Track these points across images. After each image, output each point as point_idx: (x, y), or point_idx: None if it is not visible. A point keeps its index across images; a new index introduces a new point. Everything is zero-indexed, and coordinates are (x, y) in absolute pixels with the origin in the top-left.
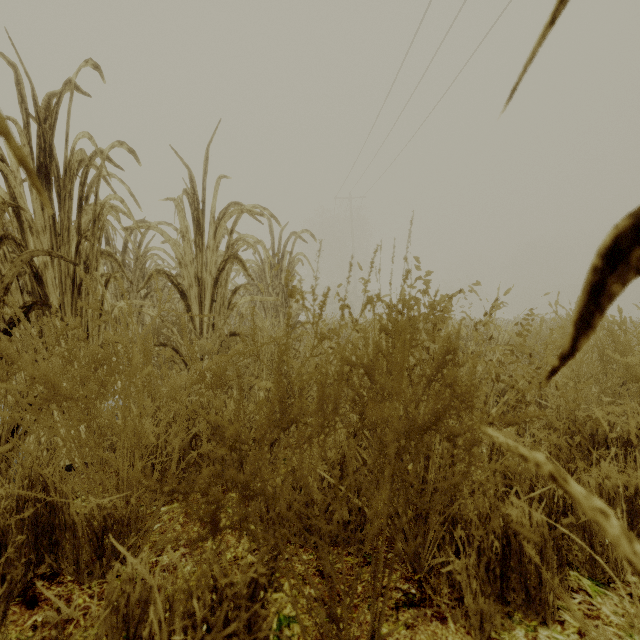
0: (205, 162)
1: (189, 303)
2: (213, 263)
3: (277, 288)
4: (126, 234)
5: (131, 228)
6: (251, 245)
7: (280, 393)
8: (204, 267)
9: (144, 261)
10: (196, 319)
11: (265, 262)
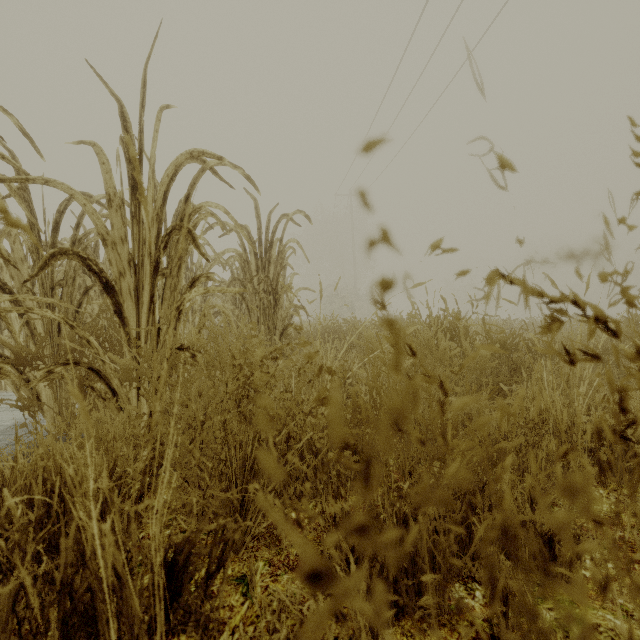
0: (142, 89)
1: (119, 299)
2: (152, 239)
3: (264, 283)
4: (12, 192)
5: (12, 179)
6: (216, 217)
7: (240, 454)
8: (144, 247)
9: (84, 245)
10: (131, 323)
11: (250, 251)
